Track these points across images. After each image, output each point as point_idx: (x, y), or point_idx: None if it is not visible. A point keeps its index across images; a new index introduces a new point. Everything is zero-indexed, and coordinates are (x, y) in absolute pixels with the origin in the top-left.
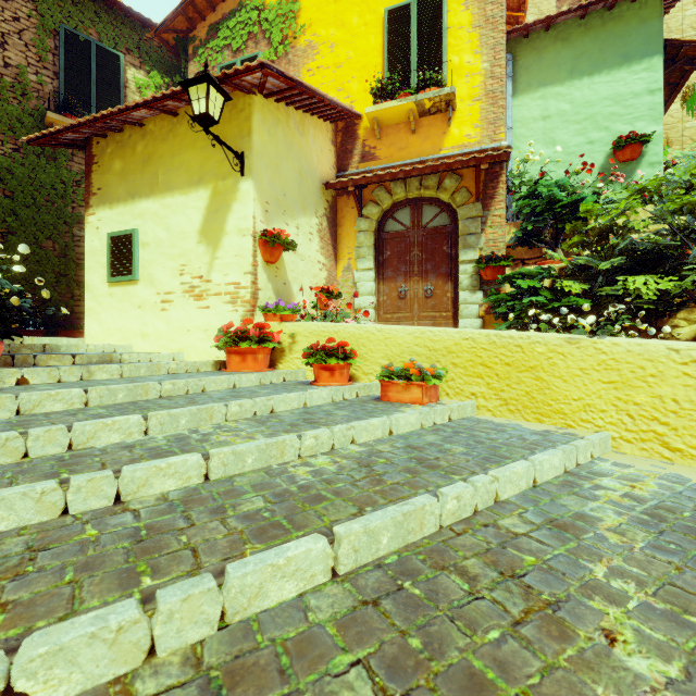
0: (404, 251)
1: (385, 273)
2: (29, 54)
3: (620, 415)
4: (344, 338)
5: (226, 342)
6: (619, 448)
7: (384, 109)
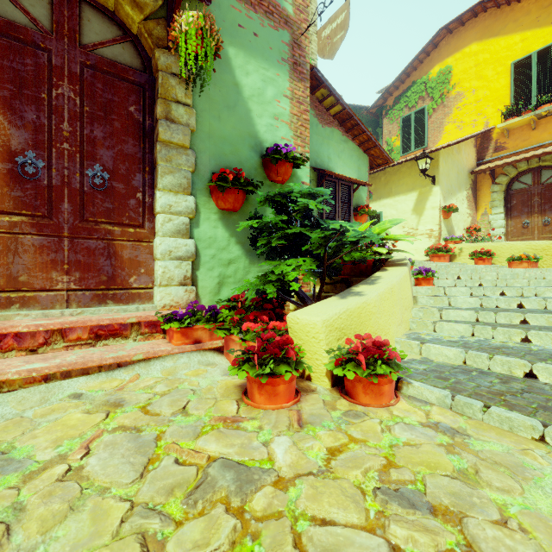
0: (526, 200)
1: (512, 214)
2: None
3: None
4: (488, 248)
5: (431, 252)
6: None
7: (511, 123)
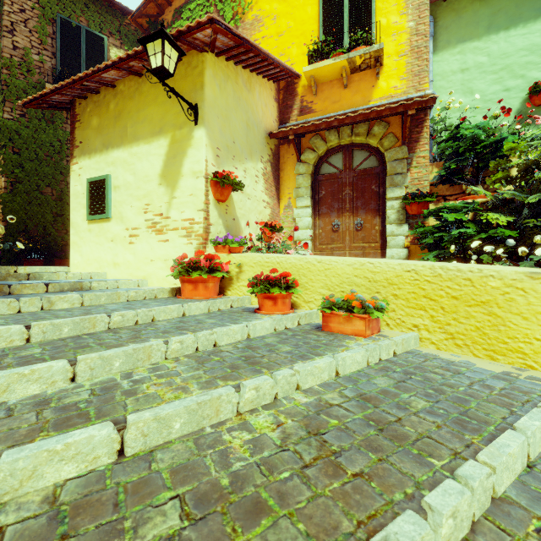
0: (336, 191)
1: (320, 210)
2: (33, 39)
3: None
4: (286, 268)
5: (180, 271)
6: None
7: (320, 67)
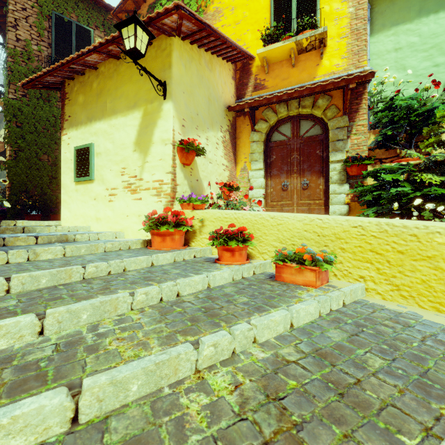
0: (286, 155)
1: (272, 172)
2: (32, 32)
3: None
4: (242, 223)
5: (150, 226)
6: None
7: (271, 49)
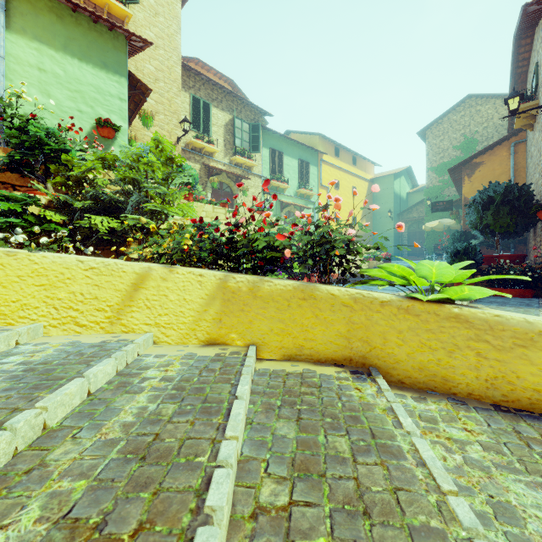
0: None
1: None
2: None
3: (49, 309)
4: None
5: None
6: (49, 333)
7: None
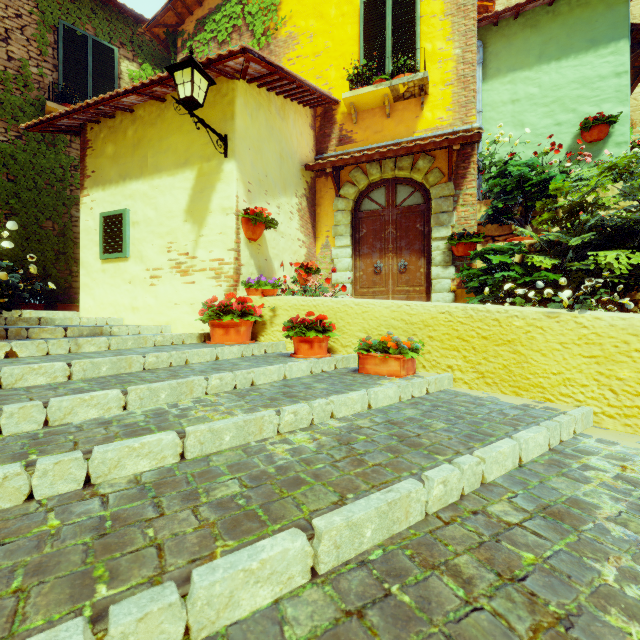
0: (379, 229)
1: (361, 250)
2: (31, 49)
3: (602, 390)
4: (322, 312)
5: (210, 315)
6: (601, 423)
7: (360, 94)
